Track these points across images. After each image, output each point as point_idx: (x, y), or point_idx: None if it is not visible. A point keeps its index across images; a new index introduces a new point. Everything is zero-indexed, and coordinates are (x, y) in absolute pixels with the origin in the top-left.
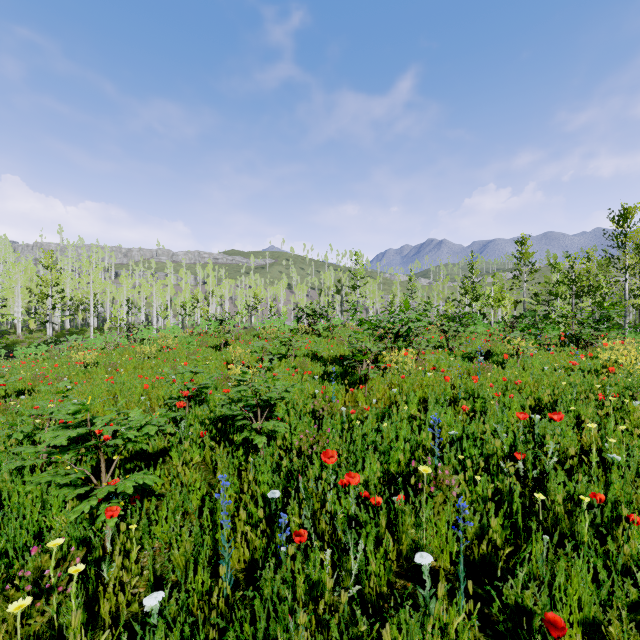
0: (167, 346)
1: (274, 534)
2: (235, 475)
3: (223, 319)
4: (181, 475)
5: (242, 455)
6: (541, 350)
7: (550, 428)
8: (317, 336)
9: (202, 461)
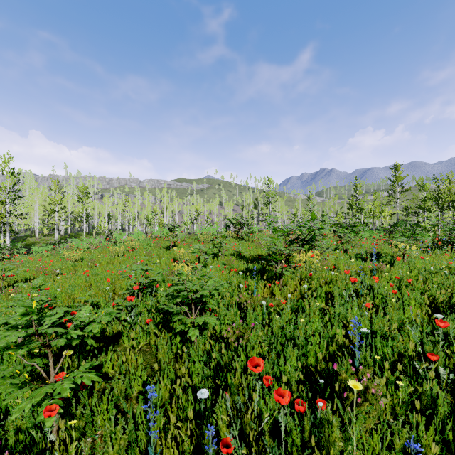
0: (132, 247)
1: (202, 436)
2: (171, 364)
3: (172, 227)
4: (128, 359)
5: (180, 340)
6: (420, 252)
7: (452, 326)
8: (241, 240)
9: (148, 344)
